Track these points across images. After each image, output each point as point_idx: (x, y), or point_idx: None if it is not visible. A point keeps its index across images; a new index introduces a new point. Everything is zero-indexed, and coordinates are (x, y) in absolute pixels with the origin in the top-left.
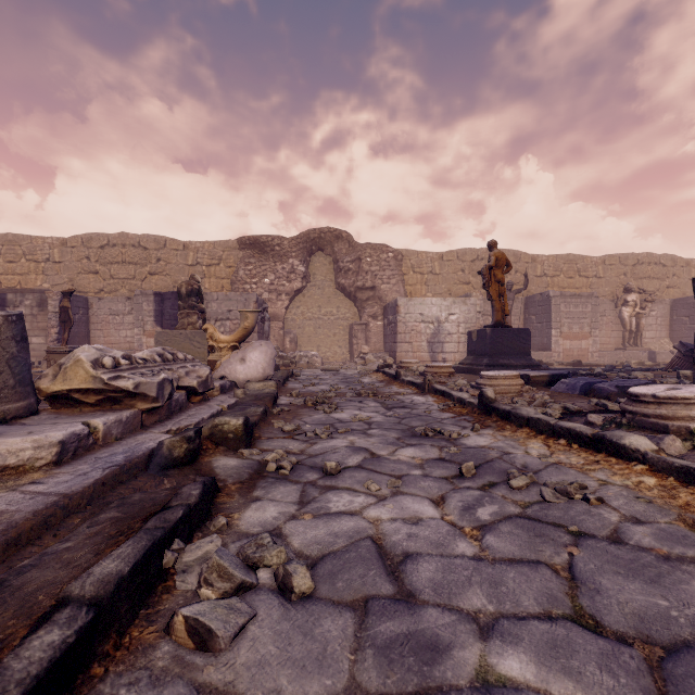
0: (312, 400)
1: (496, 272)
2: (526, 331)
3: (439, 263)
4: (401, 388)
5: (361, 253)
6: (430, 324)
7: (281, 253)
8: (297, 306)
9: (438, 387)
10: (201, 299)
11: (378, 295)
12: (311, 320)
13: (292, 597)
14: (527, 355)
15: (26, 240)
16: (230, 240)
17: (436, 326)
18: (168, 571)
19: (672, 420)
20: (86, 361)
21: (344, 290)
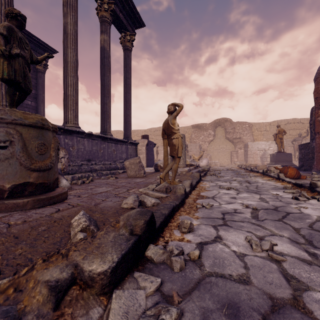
0: (217, 169)
1: (279, 135)
2: (290, 154)
3: (269, 126)
4: (240, 169)
5: (235, 126)
6: (261, 151)
7: (206, 128)
8: (211, 145)
9: (246, 168)
10: (187, 147)
11: (242, 140)
12: (216, 150)
13: (216, 175)
14: (290, 162)
15: (136, 131)
16: (189, 126)
17: (263, 152)
18: (207, 174)
19: (270, 169)
20: (188, 161)
21: (228, 139)
